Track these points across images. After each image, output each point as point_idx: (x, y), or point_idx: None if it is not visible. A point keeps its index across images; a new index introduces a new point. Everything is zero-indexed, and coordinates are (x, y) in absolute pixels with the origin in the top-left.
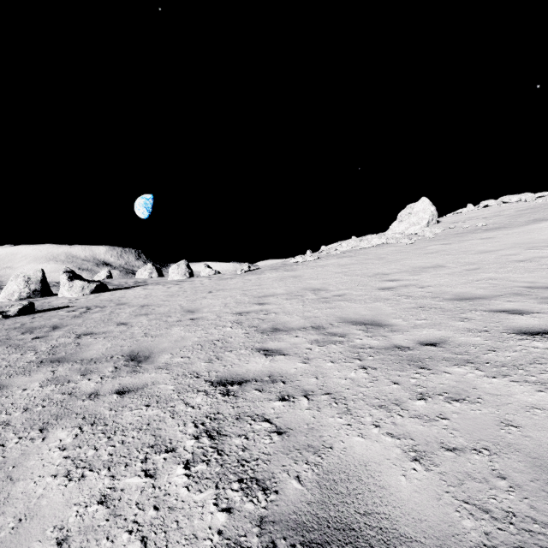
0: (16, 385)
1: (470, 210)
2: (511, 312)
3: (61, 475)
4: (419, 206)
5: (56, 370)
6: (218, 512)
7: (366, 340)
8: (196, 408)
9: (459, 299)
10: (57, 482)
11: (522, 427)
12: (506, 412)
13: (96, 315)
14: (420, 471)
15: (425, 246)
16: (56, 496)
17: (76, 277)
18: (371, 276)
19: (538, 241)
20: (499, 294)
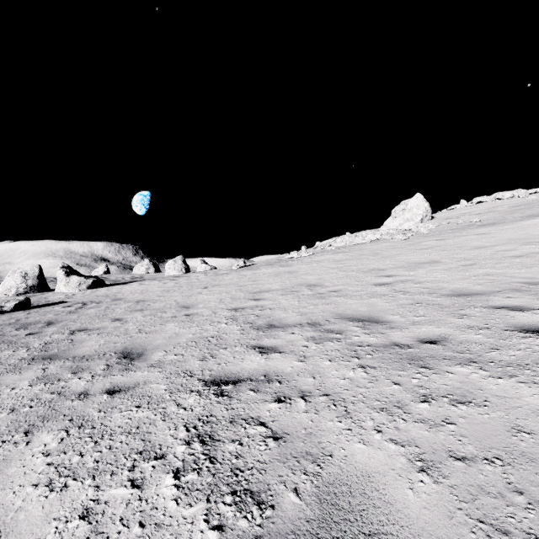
0: (5, 384)
1: (463, 206)
2: (511, 308)
3: (42, 485)
4: (413, 202)
5: (47, 368)
6: (209, 530)
7: (363, 337)
8: (188, 410)
9: (457, 295)
10: (38, 493)
11: (536, 434)
12: (516, 416)
13: (91, 311)
14: (429, 484)
15: (420, 241)
16: (35, 509)
17: (73, 273)
18: (366, 272)
19: (533, 236)
20: (497, 289)
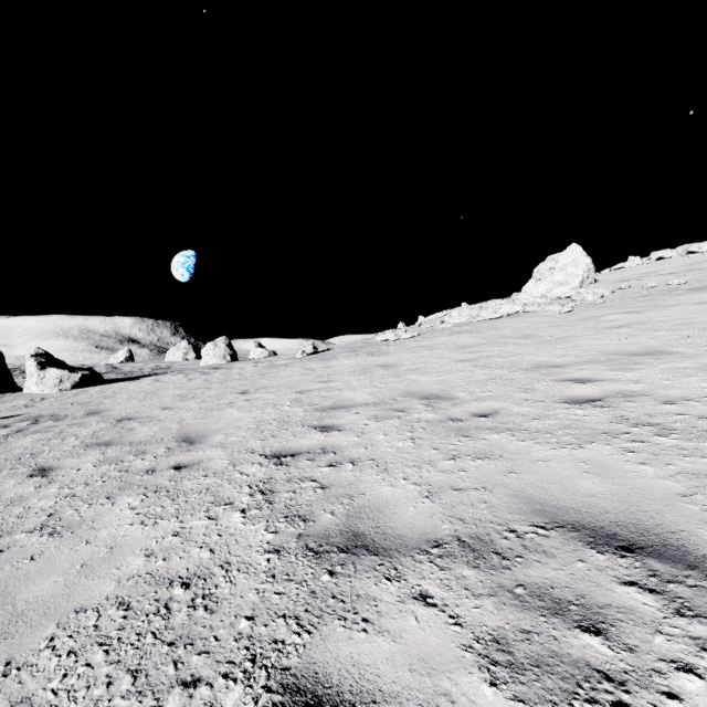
0: None
1: (635, 264)
2: None
3: None
4: (568, 257)
5: None
6: None
7: None
8: None
9: None
10: None
11: None
12: None
13: (25, 441)
14: None
15: (597, 315)
16: None
17: (52, 364)
18: (529, 370)
19: None
20: None
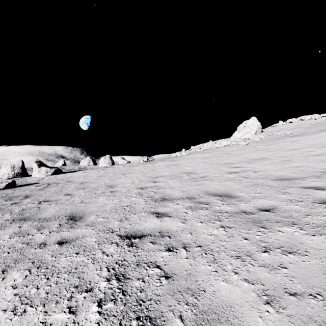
0: None
1: (281, 124)
2: (316, 188)
3: (9, 310)
4: (251, 122)
5: (22, 226)
6: None
7: (222, 207)
8: (109, 256)
9: (280, 179)
10: (6, 316)
11: None
12: None
13: (52, 189)
14: (273, 313)
15: (255, 146)
16: None
17: (43, 165)
18: (222, 165)
19: (325, 143)
20: (306, 176)
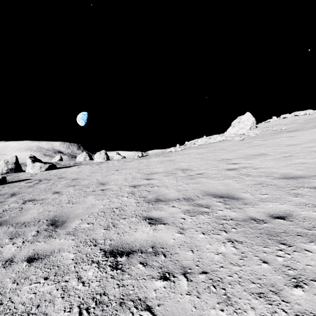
0: None
1: (274, 120)
2: None
3: None
4: (245, 117)
5: None
6: None
7: (226, 211)
8: (86, 285)
9: (286, 178)
10: None
11: None
12: None
13: (42, 186)
14: None
15: (251, 141)
16: None
17: (37, 160)
18: (219, 161)
19: None
20: (314, 174)
